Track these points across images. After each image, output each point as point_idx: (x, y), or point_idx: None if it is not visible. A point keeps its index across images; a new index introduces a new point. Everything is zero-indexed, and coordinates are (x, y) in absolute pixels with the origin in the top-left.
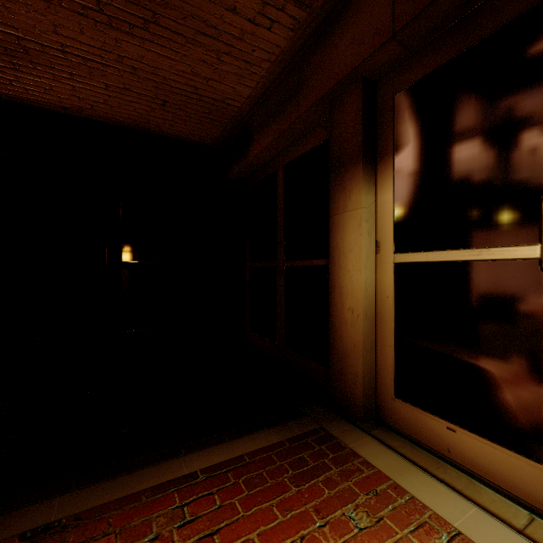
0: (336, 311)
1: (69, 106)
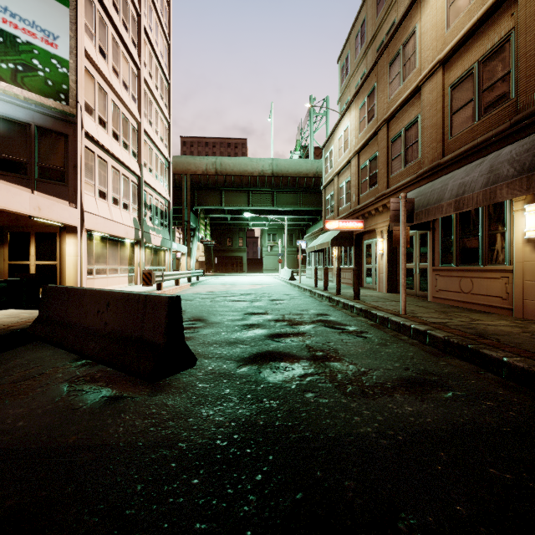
0: None
1: None
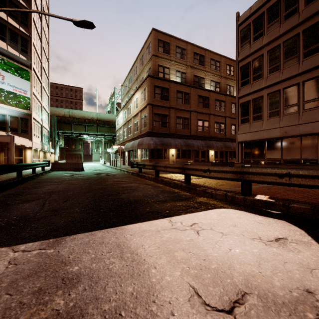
0: None
1: None
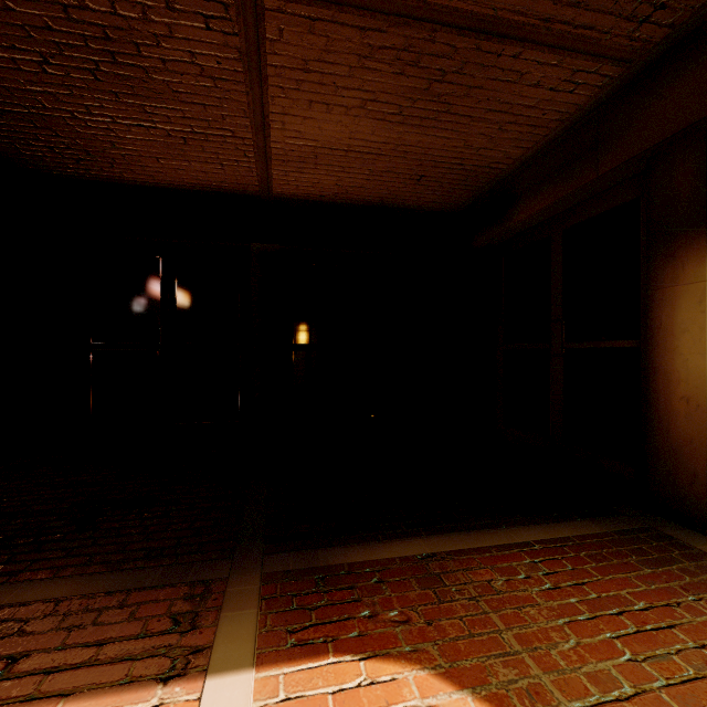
0: (659, 401)
1: (326, 194)
